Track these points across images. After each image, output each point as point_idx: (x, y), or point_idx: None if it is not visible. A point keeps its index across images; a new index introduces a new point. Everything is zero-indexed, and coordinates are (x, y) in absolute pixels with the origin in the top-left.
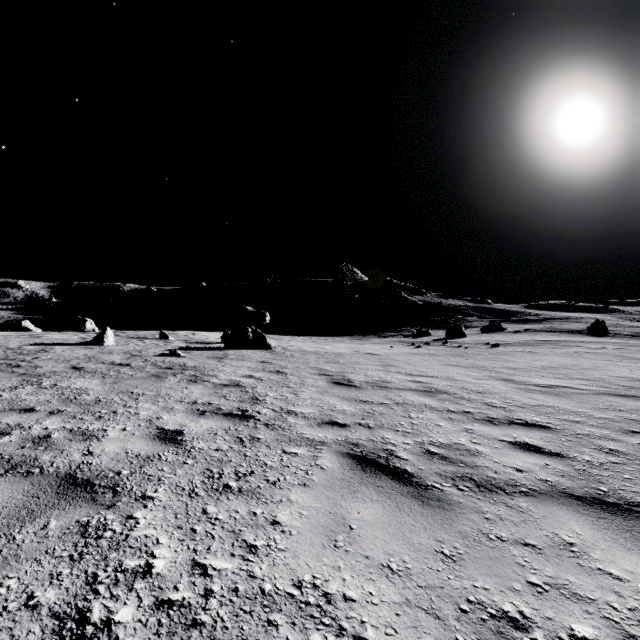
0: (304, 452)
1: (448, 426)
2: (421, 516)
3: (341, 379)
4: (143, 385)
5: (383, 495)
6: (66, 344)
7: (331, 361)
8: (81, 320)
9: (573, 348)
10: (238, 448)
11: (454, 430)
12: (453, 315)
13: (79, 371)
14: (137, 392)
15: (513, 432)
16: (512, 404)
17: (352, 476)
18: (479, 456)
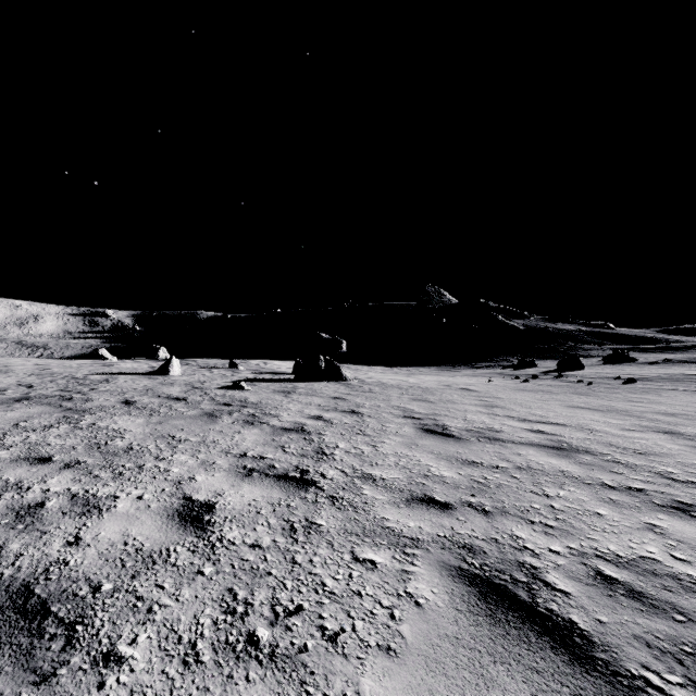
0: (386, 561)
1: (615, 517)
2: None
3: (433, 425)
4: (190, 427)
5: None
6: (132, 374)
7: (418, 398)
8: (155, 348)
9: None
10: (285, 544)
11: (629, 527)
12: (564, 342)
13: (128, 406)
14: (179, 437)
15: None
16: None
17: (474, 632)
18: None
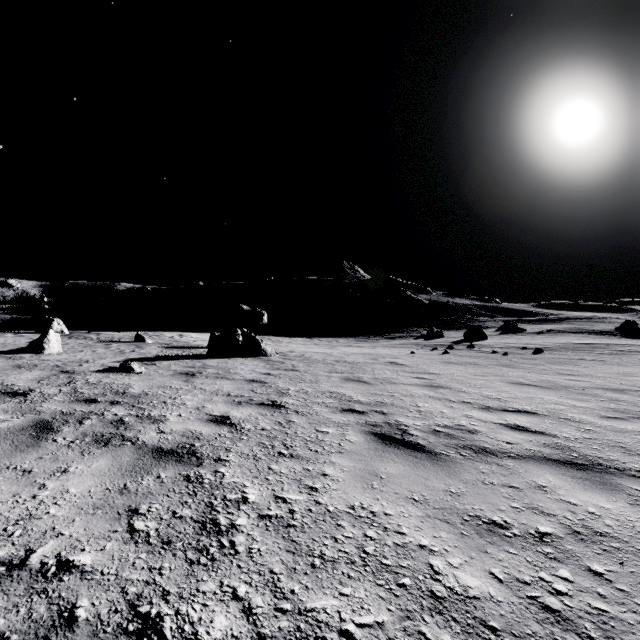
0: None
1: None
2: None
3: (384, 424)
4: None
5: None
6: None
7: (349, 378)
8: (47, 320)
9: (639, 354)
10: None
11: None
12: (462, 315)
13: None
14: None
15: None
16: None
17: None
18: None
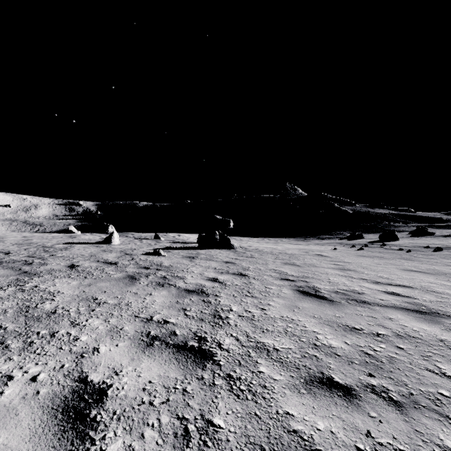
0: None
1: None
2: None
3: (305, 286)
4: (112, 289)
5: None
6: (86, 243)
7: (287, 262)
8: (106, 225)
9: None
10: None
11: None
12: (380, 221)
13: (71, 270)
14: (100, 299)
15: None
16: None
17: None
18: None
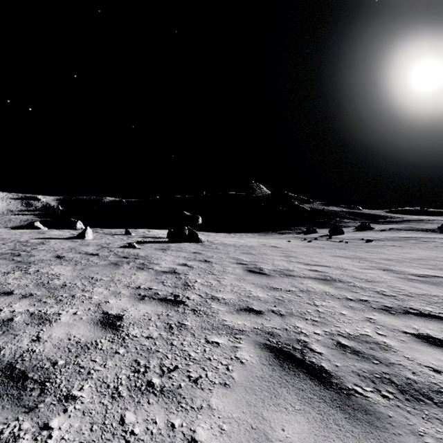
0: (225, 342)
1: (351, 315)
2: (352, 438)
3: (254, 267)
4: (102, 271)
5: (305, 402)
6: (59, 238)
7: (245, 252)
8: (74, 221)
9: (432, 243)
10: (166, 336)
11: (357, 319)
12: (333, 218)
13: (60, 259)
14: (96, 278)
15: (412, 323)
16: (400, 293)
17: (271, 374)
18: (390, 351)
